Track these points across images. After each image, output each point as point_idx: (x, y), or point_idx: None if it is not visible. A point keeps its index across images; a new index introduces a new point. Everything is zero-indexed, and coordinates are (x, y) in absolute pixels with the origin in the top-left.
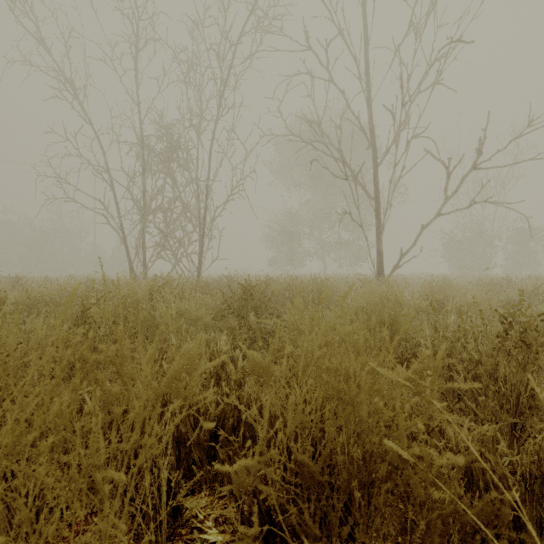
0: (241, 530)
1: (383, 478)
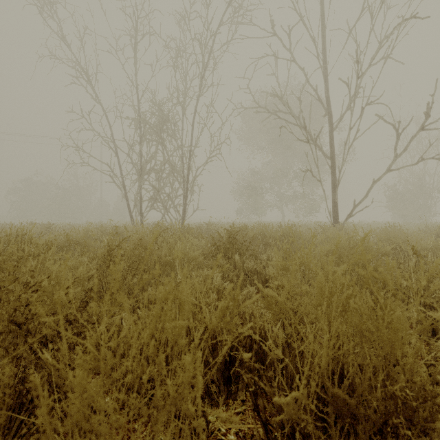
0: None
1: None
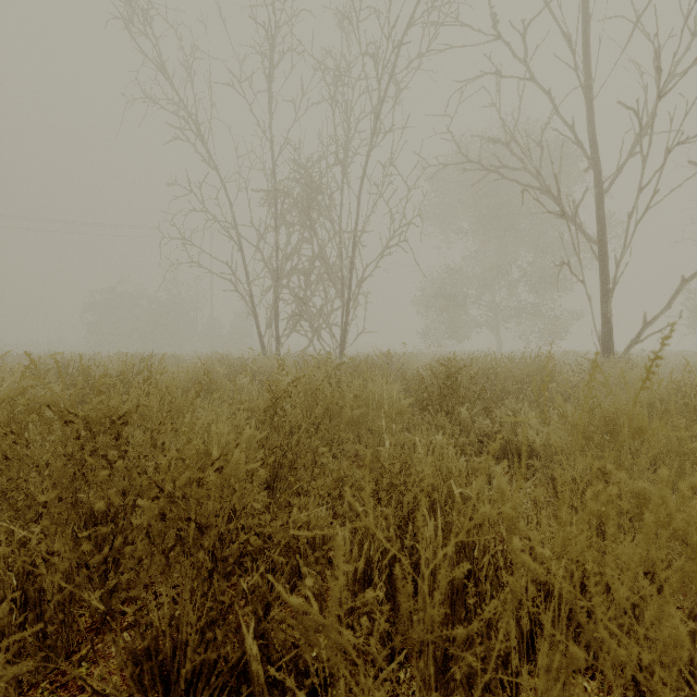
0: None
1: None
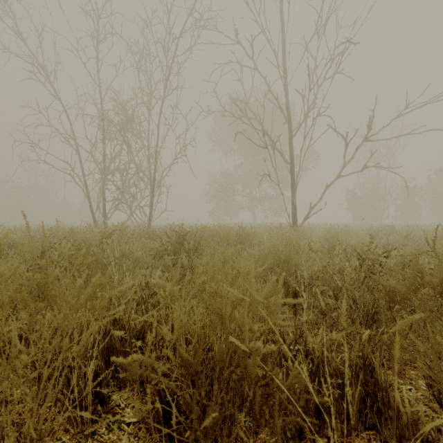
0: (137, 406)
1: (227, 362)
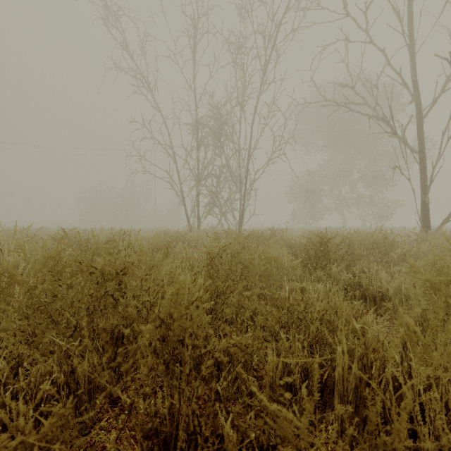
0: None
1: None
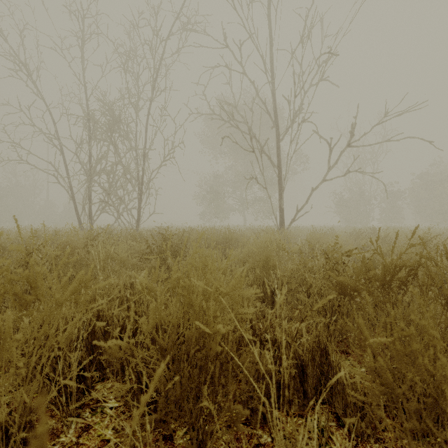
0: (117, 386)
1: (192, 343)
